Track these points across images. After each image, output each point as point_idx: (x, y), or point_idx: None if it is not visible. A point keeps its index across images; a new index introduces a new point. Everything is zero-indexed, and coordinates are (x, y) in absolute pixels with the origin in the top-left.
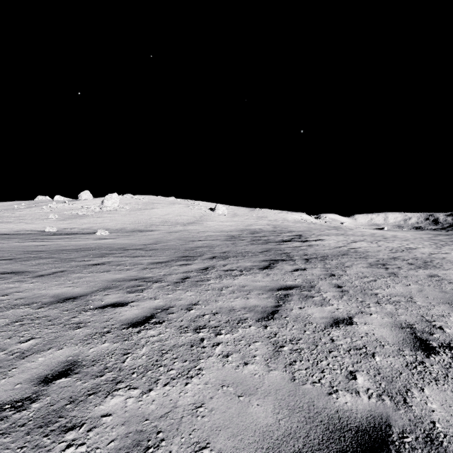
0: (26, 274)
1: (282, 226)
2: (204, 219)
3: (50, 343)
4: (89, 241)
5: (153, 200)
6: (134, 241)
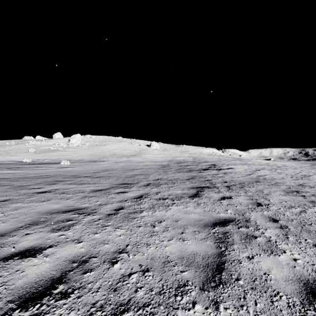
0: None
1: (199, 157)
2: (142, 153)
3: None
4: (52, 170)
5: (106, 139)
6: (86, 170)
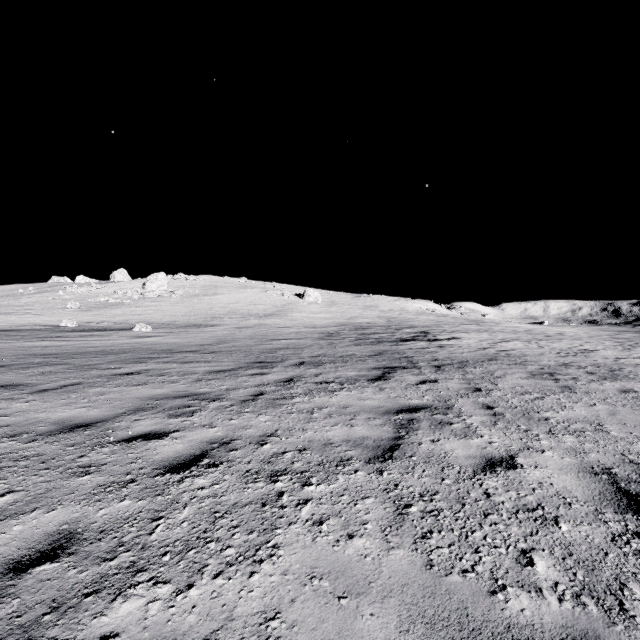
0: (21, 389)
1: (400, 319)
2: (288, 310)
3: (37, 500)
4: (122, 340)
5: (216, 282)
6: (186, 340)
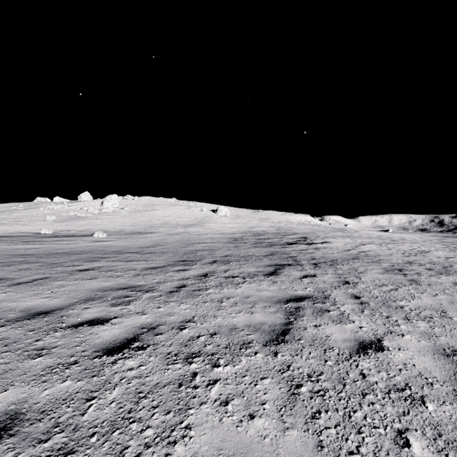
0: (2, 282)
1: (286, 228)
2: (205, 221)
3: None
4: (84, 244)
5: (154, 202)
6: (131, 244)
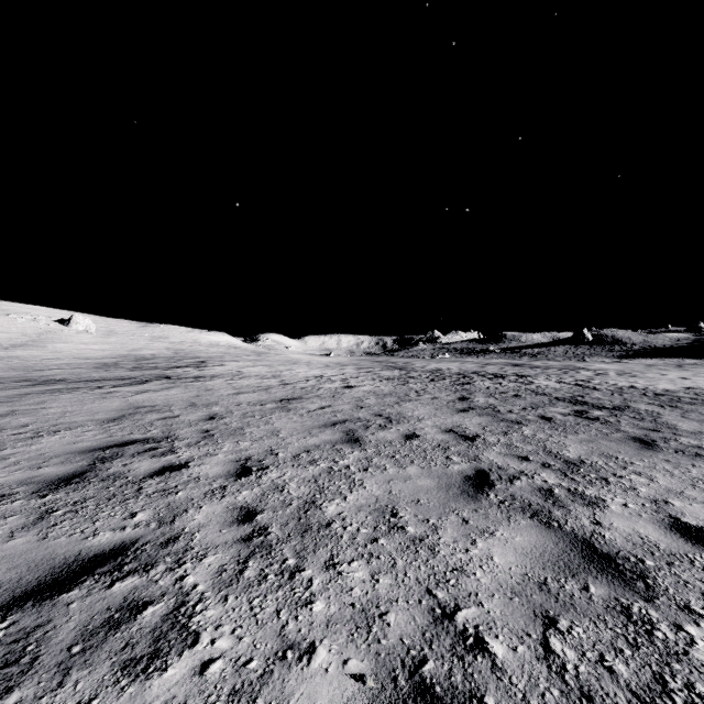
0: None
1: (189, 350)
2: (47, 339)
3: None
4: None
5: None
6: None
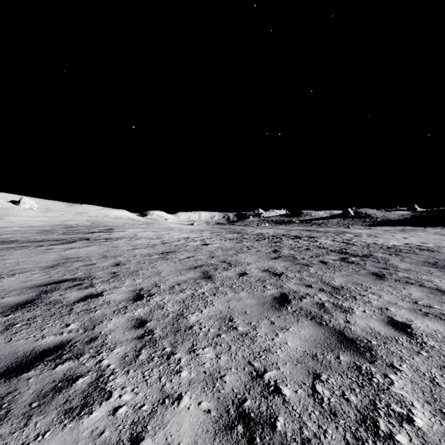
0: None
1: (101, 221)
2: (3, 214)
3: None
4: None
5: None
6: None
